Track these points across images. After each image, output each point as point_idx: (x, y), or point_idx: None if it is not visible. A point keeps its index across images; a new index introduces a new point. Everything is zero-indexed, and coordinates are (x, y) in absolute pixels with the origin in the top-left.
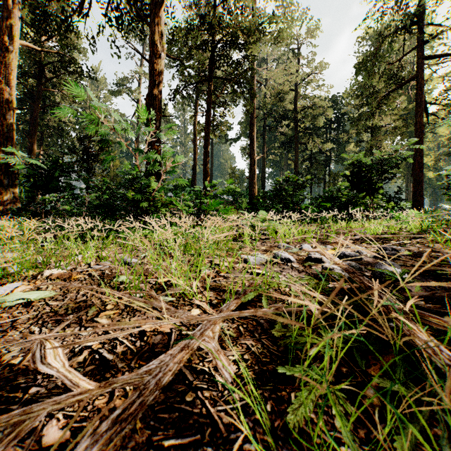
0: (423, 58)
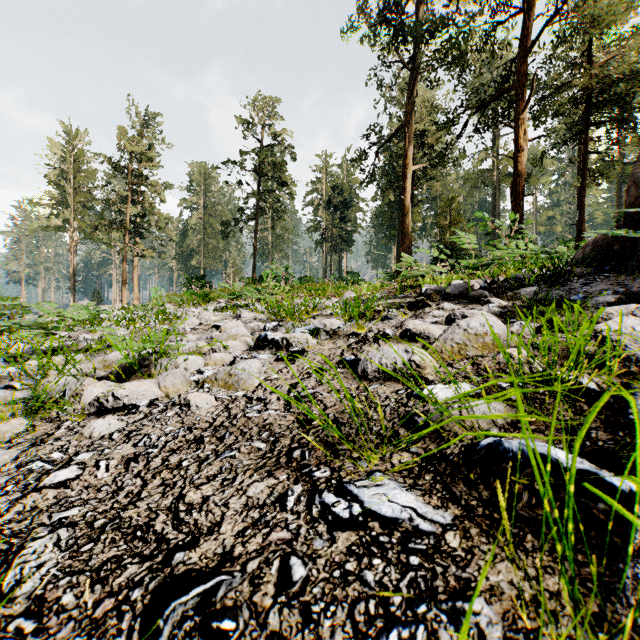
0: None
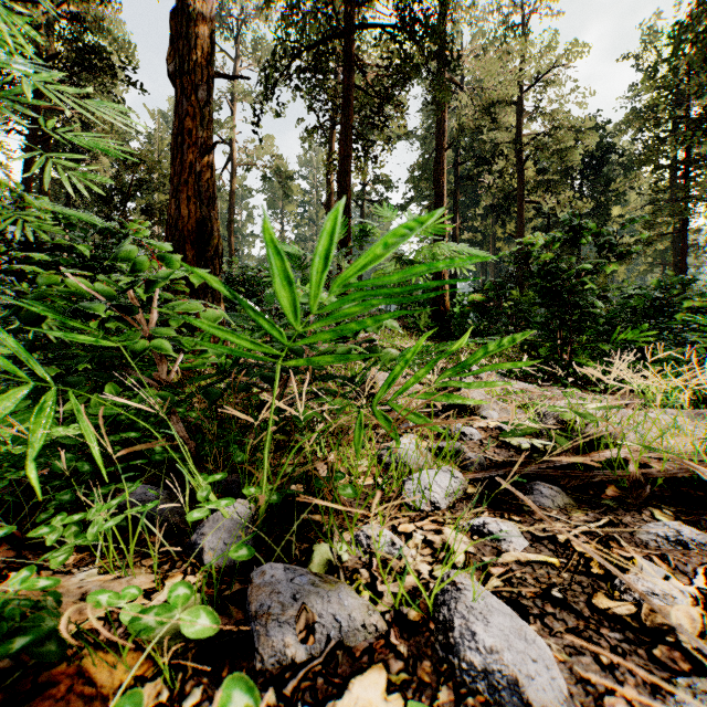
0: None
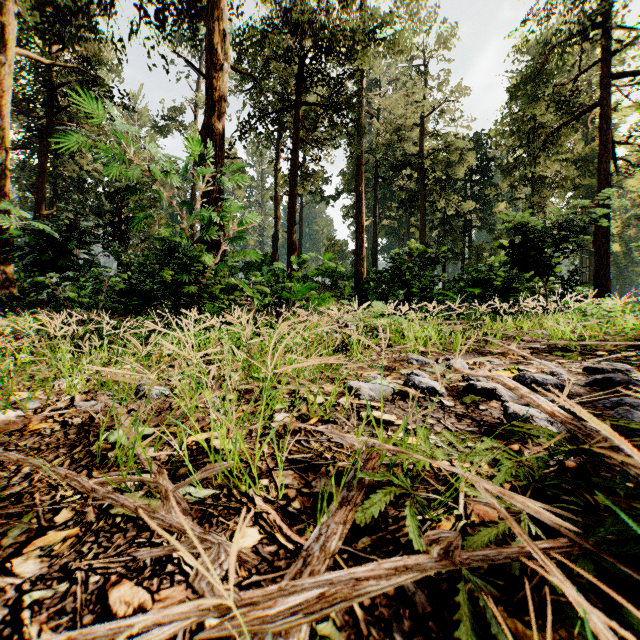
0: (609, 76)
